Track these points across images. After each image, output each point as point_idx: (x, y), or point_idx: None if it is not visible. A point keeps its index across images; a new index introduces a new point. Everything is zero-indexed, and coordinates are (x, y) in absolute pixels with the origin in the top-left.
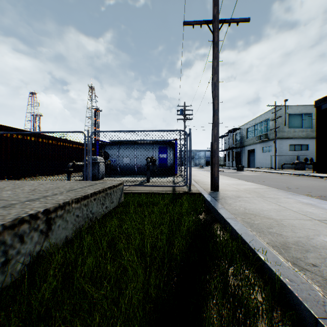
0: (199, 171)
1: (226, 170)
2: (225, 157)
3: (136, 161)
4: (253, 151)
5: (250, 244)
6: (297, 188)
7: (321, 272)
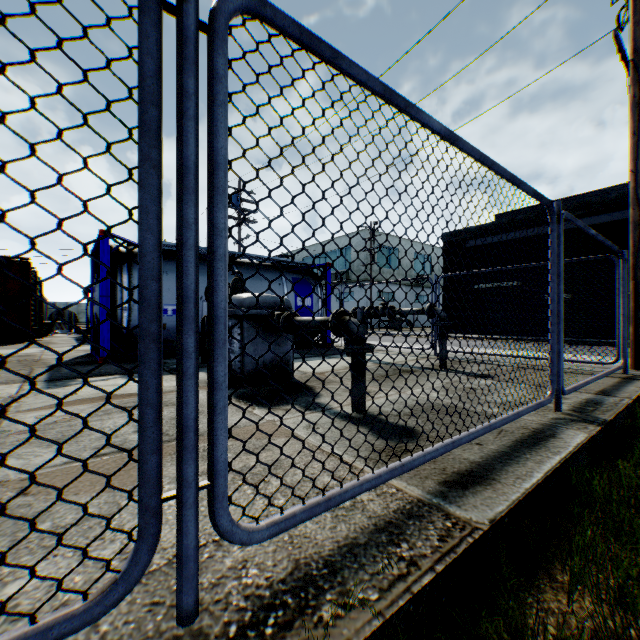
0: None
1: None
2: None
3: None
4: None
5: None
6: None
7: None
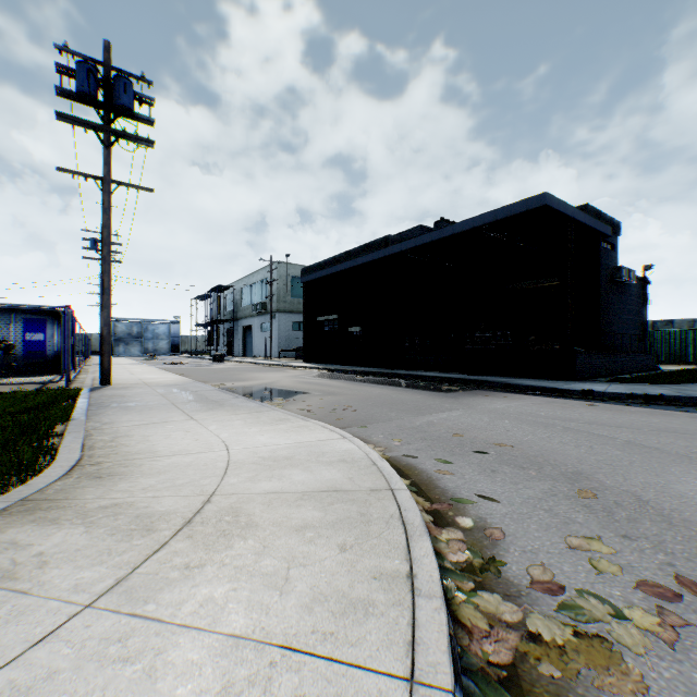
0: (132, 365)
1: (197, 362)
2: (209, 337)
3: None
4: (251, 329)
5: (78, 404)
6: (231, 379)
7: (104, 406)
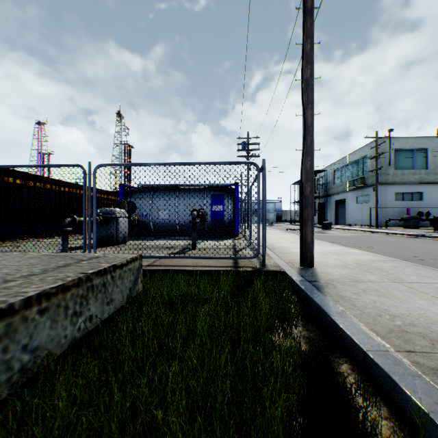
0: (269, 230)
1: None
2: None
3: (178, 215)
4: (343, 202)
5: None
6: (432, 258)
7: None
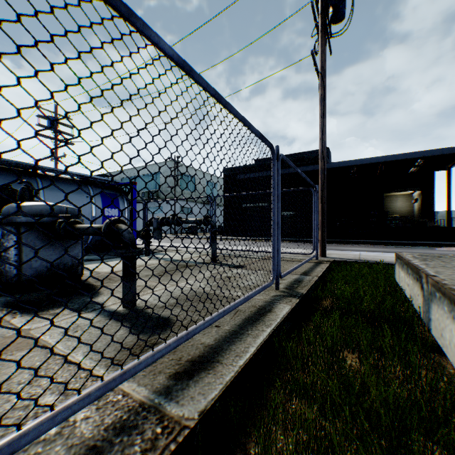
0: None
1: None
2: None
3: None
4: None
5: None
6: None
7: None
